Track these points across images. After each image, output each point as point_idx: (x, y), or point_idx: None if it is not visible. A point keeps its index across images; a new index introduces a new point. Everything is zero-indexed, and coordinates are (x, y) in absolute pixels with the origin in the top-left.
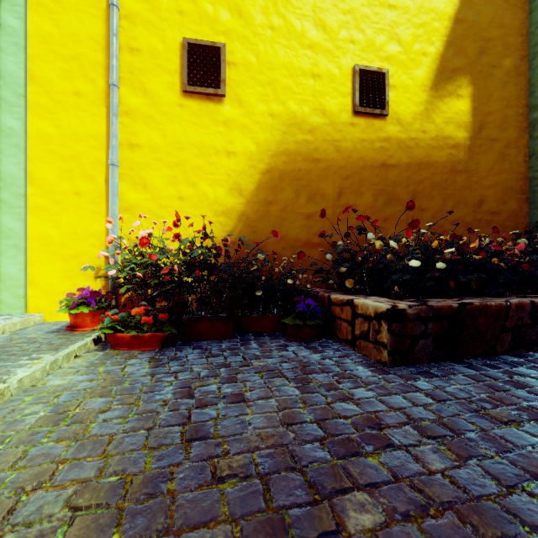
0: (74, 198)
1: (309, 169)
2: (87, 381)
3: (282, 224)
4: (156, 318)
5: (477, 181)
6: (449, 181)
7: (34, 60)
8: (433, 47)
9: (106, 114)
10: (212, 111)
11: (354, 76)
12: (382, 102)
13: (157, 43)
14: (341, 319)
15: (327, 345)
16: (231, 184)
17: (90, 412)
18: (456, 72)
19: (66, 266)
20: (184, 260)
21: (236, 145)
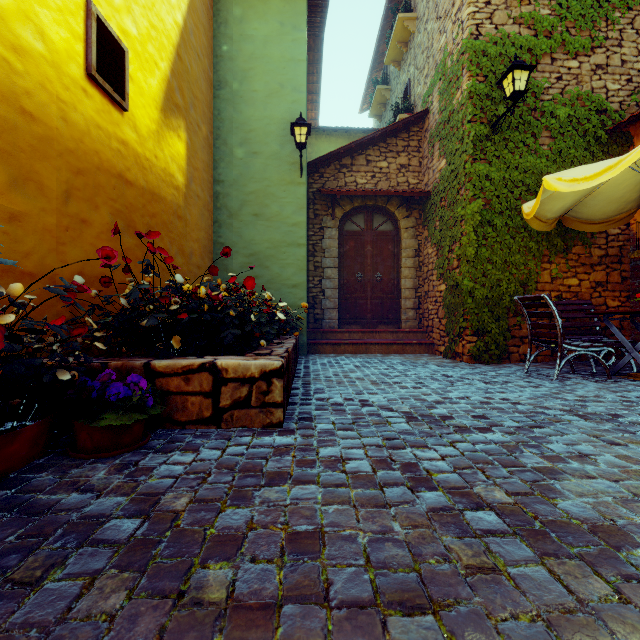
0: None
1: (15, 123)
2: None
3: None
4: None
5: (190, 232)
6: (173, 225)
7: None
8: (163, 64)
9: None
10: None
11: (89, 18)
12: (122, 88)
13: None
14: (186, 393)
15: (176, 436)
16: None
17: None
18: (178, 109)
19: None
20: None
21: None
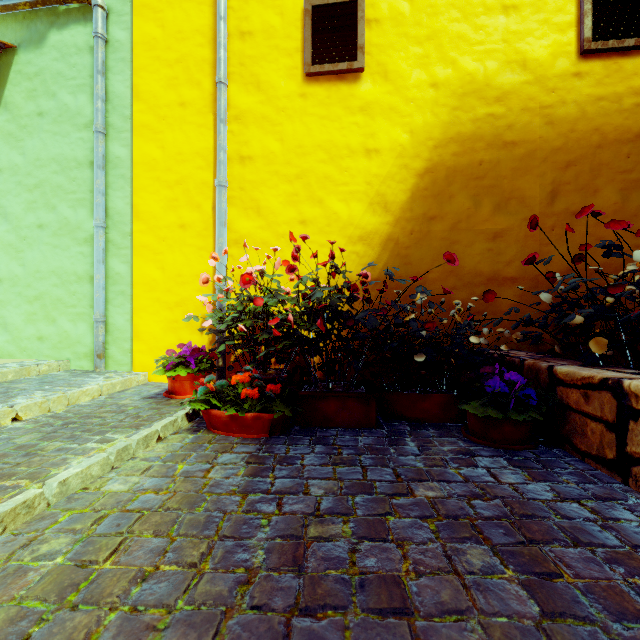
0: (179, 233)
1: (497, 159)
2: (152, 491)
3: (451, 249)
4: (263, 390)
5: None
6: None
7: (139, 73)
8: None
9: (213, 124)
10: (345, 95)
11: None
12: None
13: (273, 17)
14: (585, 413)
15: (553, 460)
16: (372, 196)
17: (122, 574)
18: None
19: (171, 316)
20: (302, 305)
21: (379, 139)
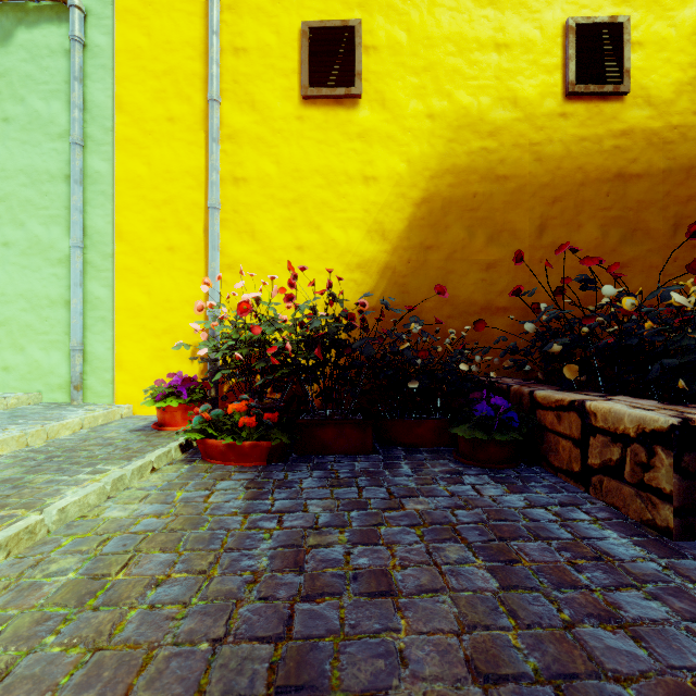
0: (167, 256)
1: (490, 192)
2: (154, 515)
3: (447, 279)
4: (261, 419)
5: None
6: None
7: (122, 82)
8: None
9: (205, 142)
10: (342, 120)
11: (566, 38)
12: (618, 71)
13: (269, 36)
14: (558, 433)
15: (531, 476)
16: (370, 224)
17: (136, 582)
18: None
19: (158, 344)
20: (300, 334)
21: (377, 167)
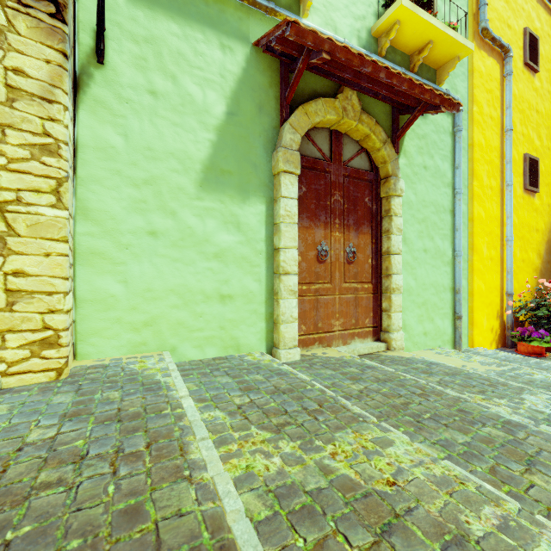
0: (490, 263)
1: None
2: None
3: None
4: None
5: None
6: None
7: (476, 162)
8: None
9: (500, 203)
10: (532, 202)
11: None
12: None
13: (516, 155)
14: None
15: None
16: (537, 251)
17: None
18: None
19: (487, 311)
20: None
21: (538, 225)
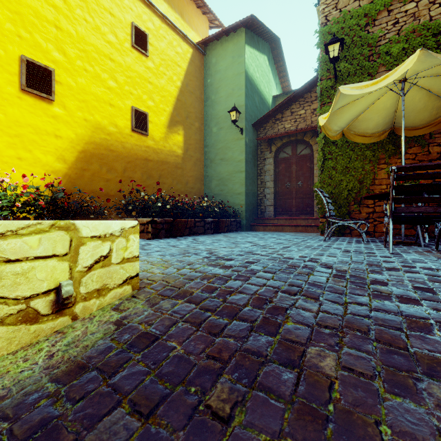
0: None
1: (108, 154)
2: None
3: (92, 183)
4: None
5: (186, 173)
6: (175, 172)
7: None
8: (168, 108)
9: None
10: (44, 107)
11: (132, 112)
12: (146, 128)
13: None
14: None
15: None
16: (58, 155)
17: None
18: (177, 123)
19: None
20: (46, 198)
21: (62, 132)
